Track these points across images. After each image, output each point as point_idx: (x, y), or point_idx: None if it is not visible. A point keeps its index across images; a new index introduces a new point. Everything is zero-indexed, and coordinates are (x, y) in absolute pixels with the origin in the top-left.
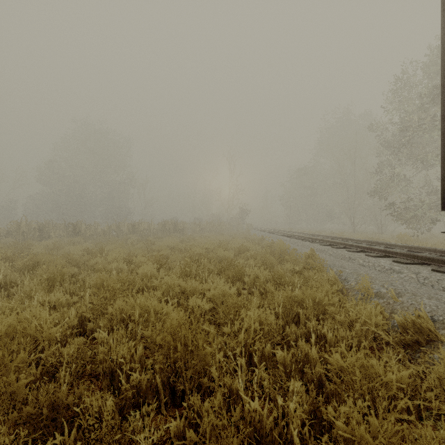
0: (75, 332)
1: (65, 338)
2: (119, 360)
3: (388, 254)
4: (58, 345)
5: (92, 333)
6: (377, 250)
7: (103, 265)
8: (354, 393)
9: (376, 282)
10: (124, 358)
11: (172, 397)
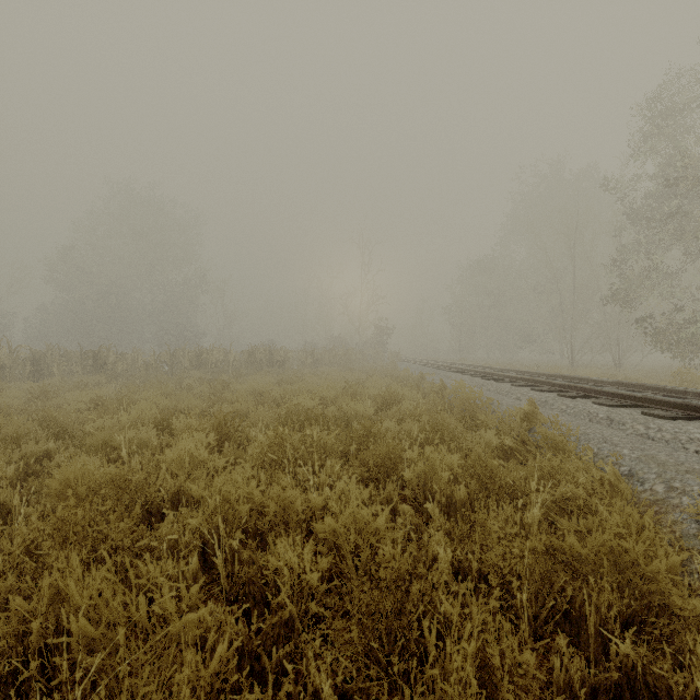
0: None
1: None
2: None
3: (693, 412)
4: None
5: None
6: (663, 404)
7: (104, 437)
8: None
9: None
10: None
11: None
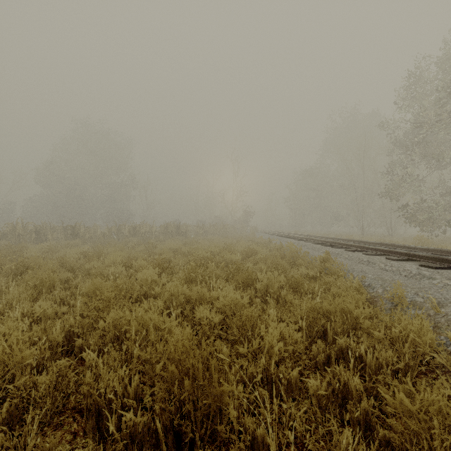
0: (60, 350)
1: (45, 360)
2: (108, 394)
3: (411, 257)
4: (28, 375)
5: (81, 351)
6: (398, 253)
7: (99, 270)
8: (427, 448)
9: (407, 289)
10: (115, 391)
11: (177, 444)
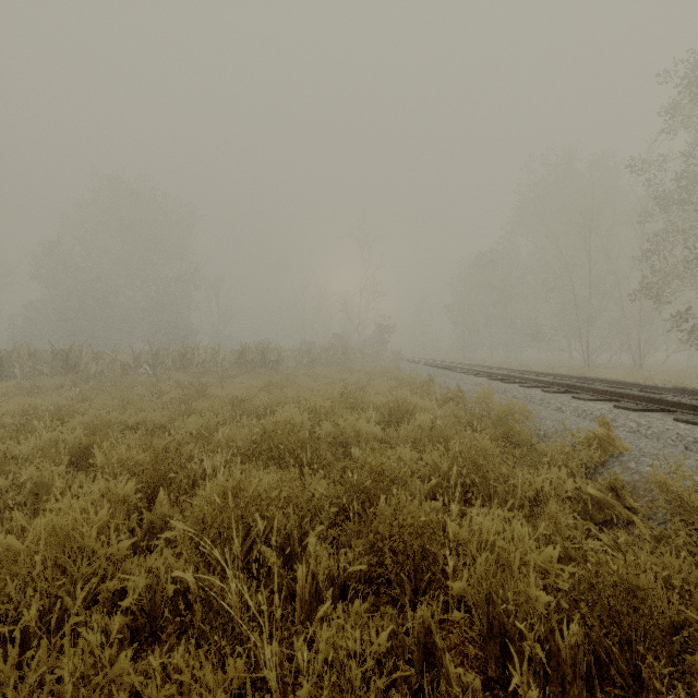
0: None
1: None
2: None
3: None
4: None
5: None
6: None
7: None
8: None
9: None
10: None
11: None
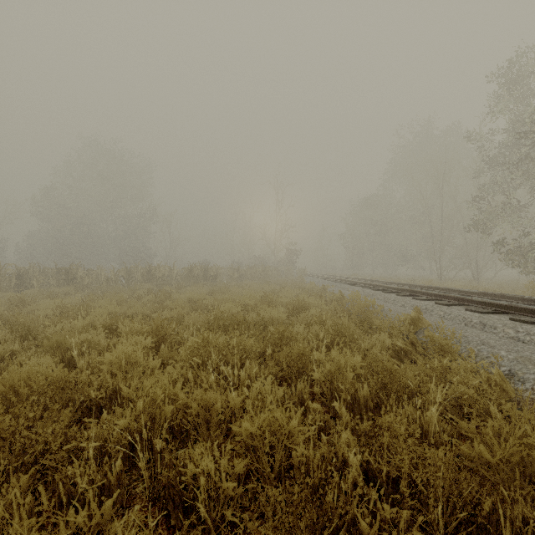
0: None
1: None
2: None
3: None
4: None
5: None
6: (527, 311)
7: (59, 340)
8: None
9: None
10: None
11: None
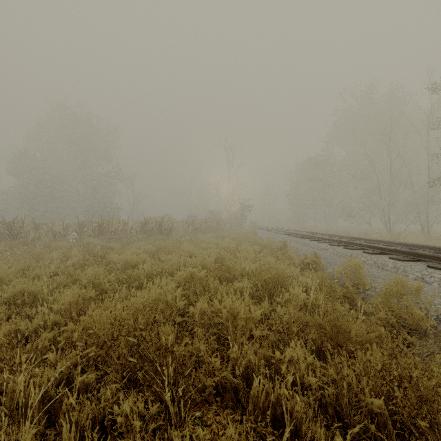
0: None
1: None
2: None
3: None
4: None
5: None
6: None
7: None
8: None
9: None
10: None
11: None
